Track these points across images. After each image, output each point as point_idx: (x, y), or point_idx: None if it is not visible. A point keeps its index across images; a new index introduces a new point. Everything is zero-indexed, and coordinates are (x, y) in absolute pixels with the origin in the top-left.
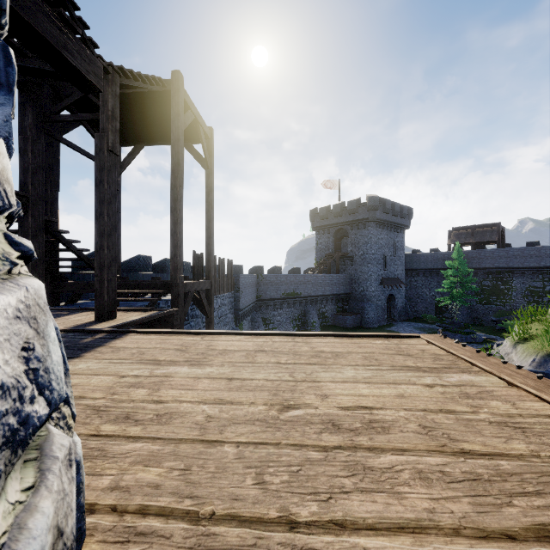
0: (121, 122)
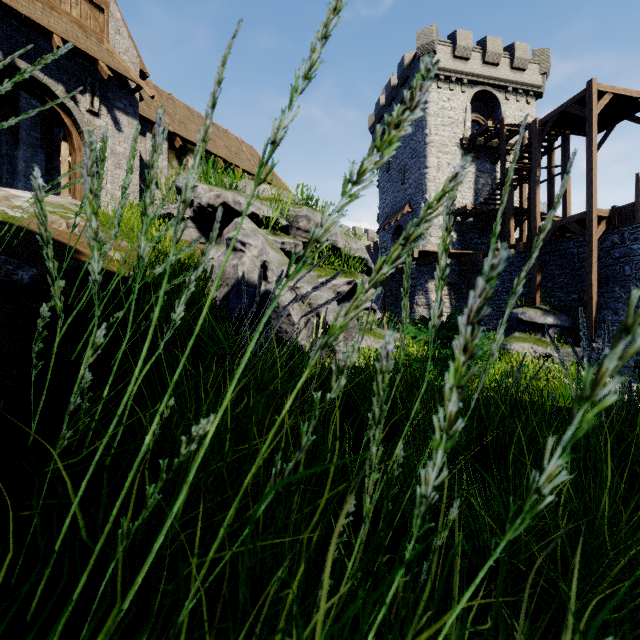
0: (600, 119)
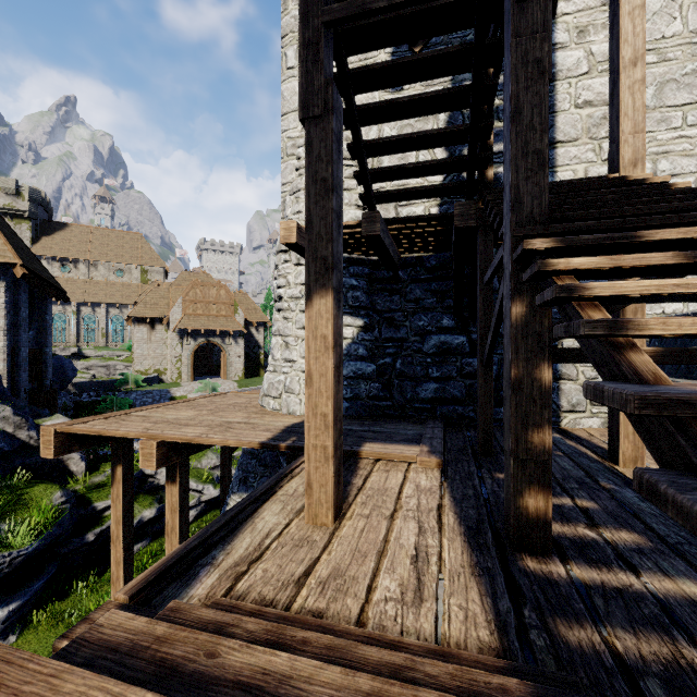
0: None
